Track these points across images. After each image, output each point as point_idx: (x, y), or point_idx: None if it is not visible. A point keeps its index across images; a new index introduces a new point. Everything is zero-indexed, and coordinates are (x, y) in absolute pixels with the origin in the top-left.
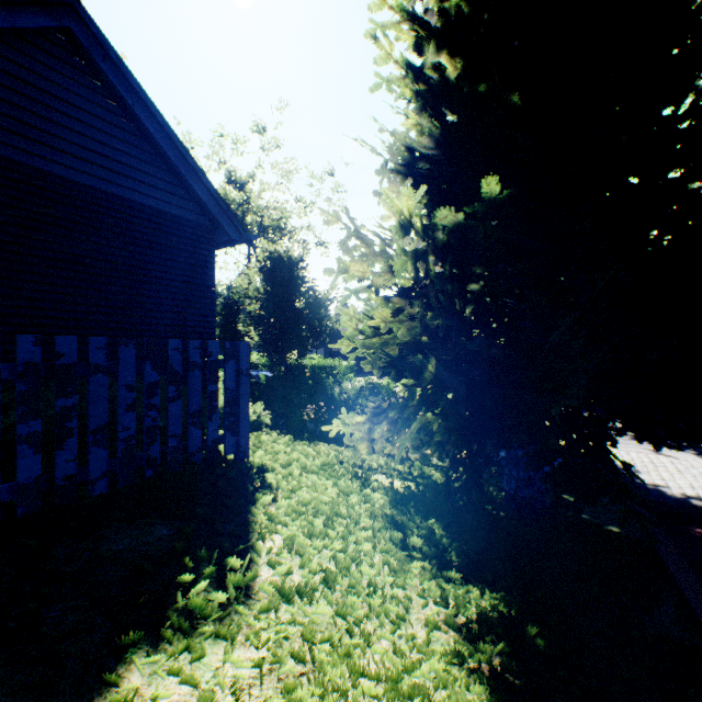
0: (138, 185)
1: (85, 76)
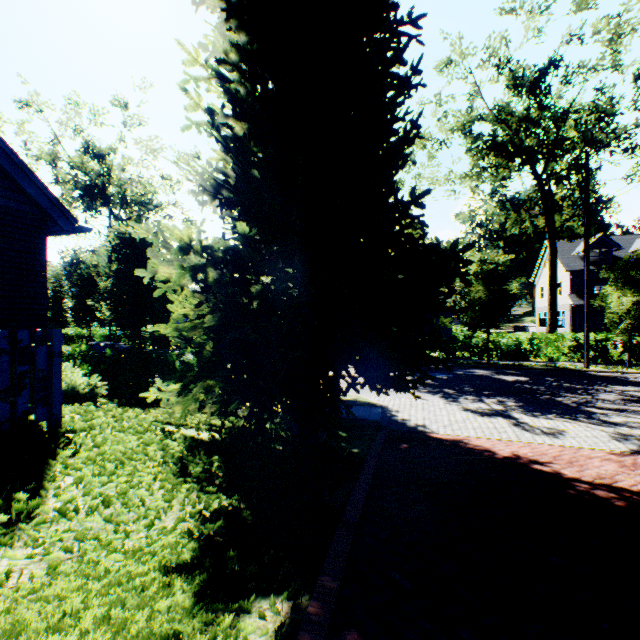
0: None
1: None
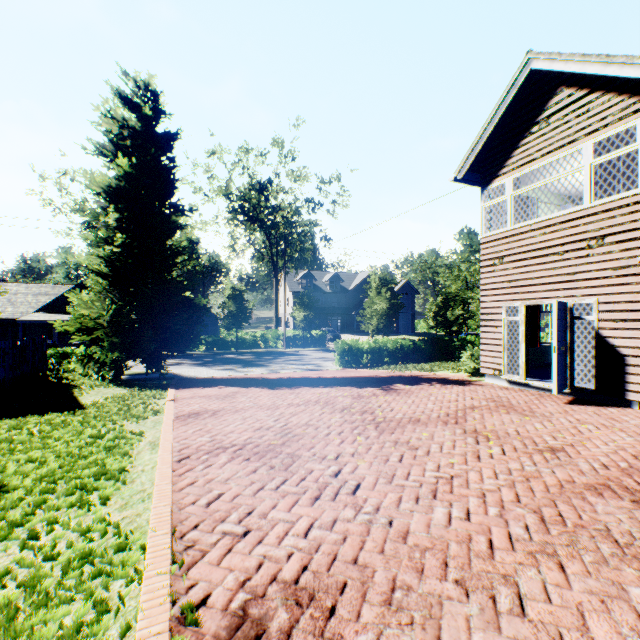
0: None
1: None
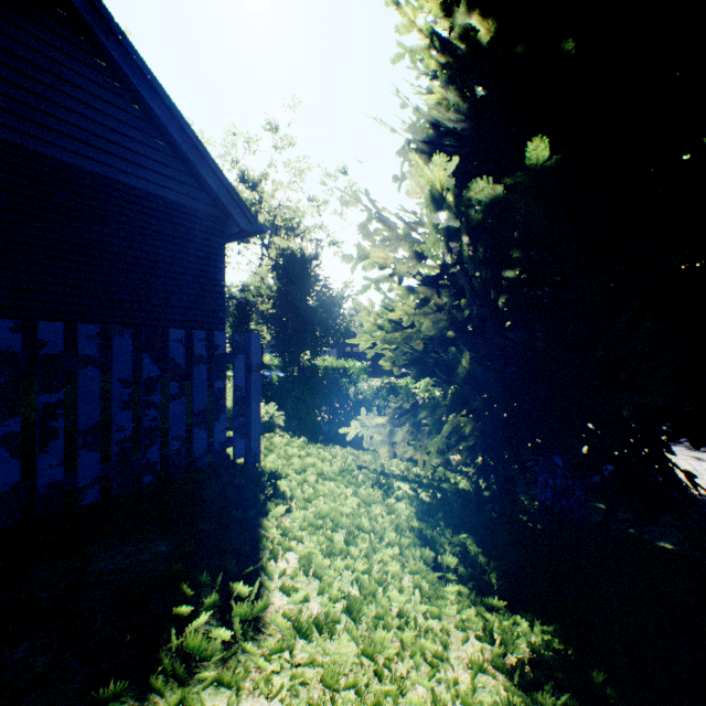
0: (145, 173)
1: (87, 55)
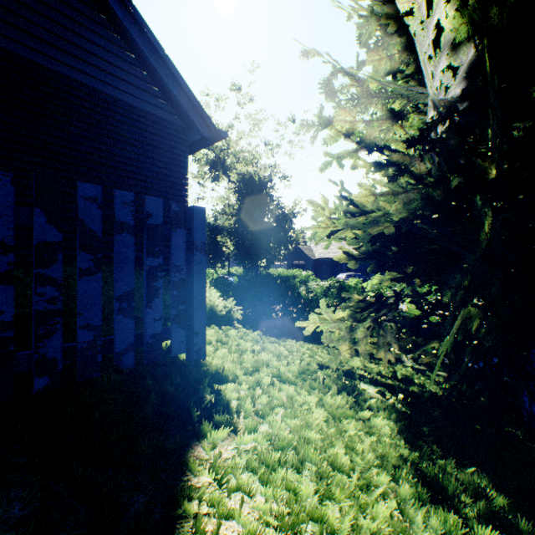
0: (111, 79)
1: None
